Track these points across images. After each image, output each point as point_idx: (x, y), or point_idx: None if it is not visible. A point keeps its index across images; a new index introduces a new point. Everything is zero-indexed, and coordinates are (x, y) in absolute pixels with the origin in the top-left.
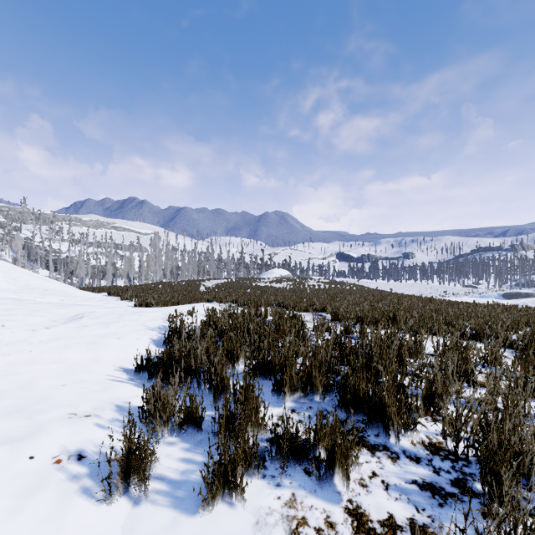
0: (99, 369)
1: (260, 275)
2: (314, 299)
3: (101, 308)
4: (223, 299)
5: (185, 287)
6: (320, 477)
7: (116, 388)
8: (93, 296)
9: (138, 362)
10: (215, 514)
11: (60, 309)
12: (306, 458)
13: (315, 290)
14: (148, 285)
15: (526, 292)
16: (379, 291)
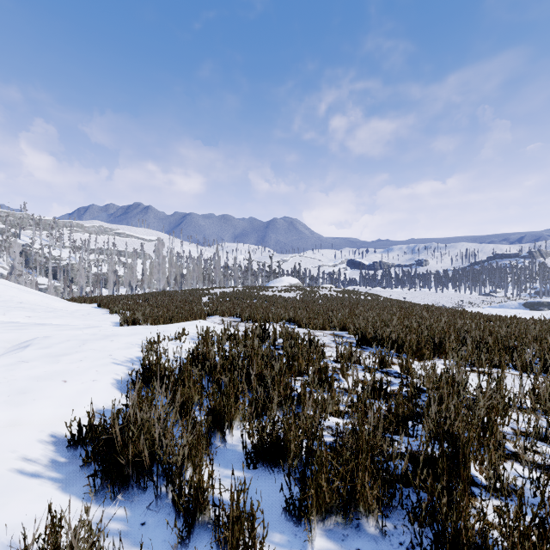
0: (14, 440)
1: (268, 283)
2: (330, 313)
3: (66, 330)
4: (226, 313)
5: (186, 298)
6: None
7: (13, 495)
8: (79, 308)
9: (84, 422)
10: None
11: (7, 333)
12: None
13: (327, 300)
14: (147, 295)
15: (548, 301)
16: (396, 301)
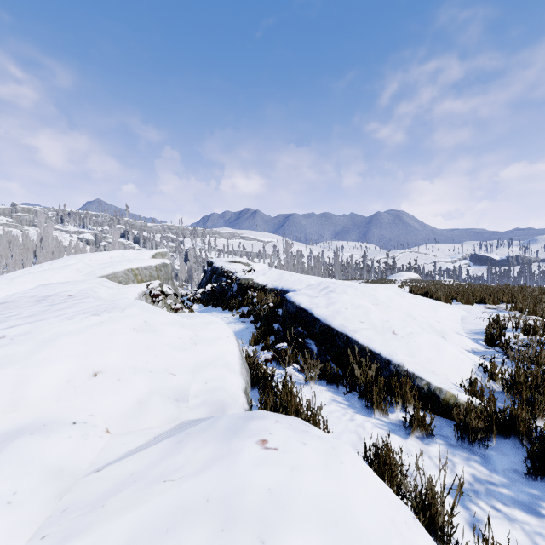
0: None
1: (387, 278)
2: None
3: None
4: None
5: None
6: (489, 303)
7: None
8: None
9: None
10: (467, 305)
11: None
12: (485, 302)
13: None
14: None
15: None
16: None
